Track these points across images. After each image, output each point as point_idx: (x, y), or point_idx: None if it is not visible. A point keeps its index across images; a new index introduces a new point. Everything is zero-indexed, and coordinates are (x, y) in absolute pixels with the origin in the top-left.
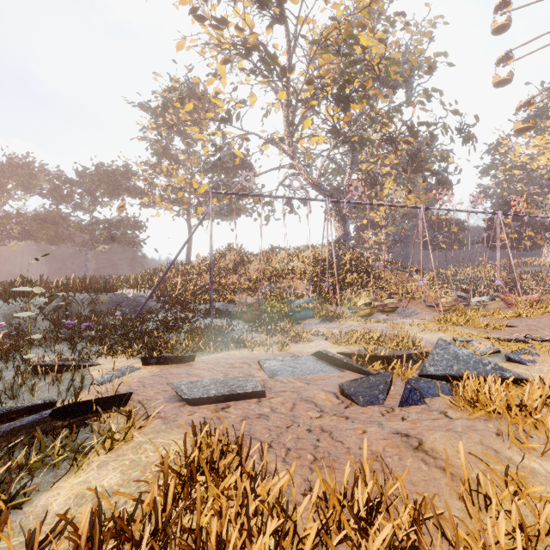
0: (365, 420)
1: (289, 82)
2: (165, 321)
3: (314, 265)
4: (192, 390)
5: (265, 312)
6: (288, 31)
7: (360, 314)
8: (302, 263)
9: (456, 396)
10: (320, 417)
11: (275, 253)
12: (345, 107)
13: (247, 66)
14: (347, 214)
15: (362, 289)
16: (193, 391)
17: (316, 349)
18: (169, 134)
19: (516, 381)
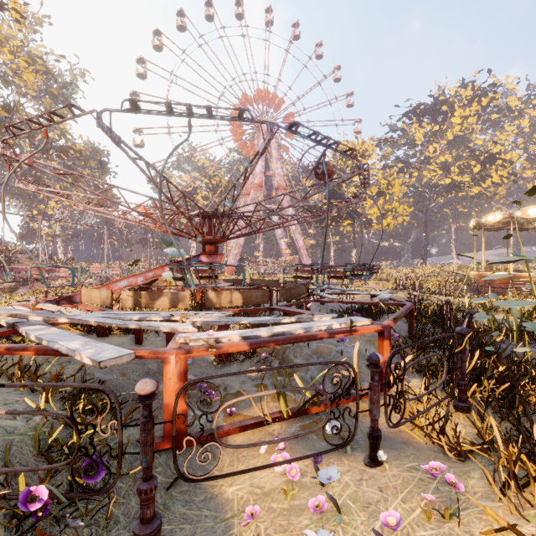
0: None
1: None
2: None
3: None
4: None
5: None
6: None
7: None
8: None
9: None
10: None
11: None
12: None
13: None
14: None
15: None
16: None
17: None
18: None
19: None
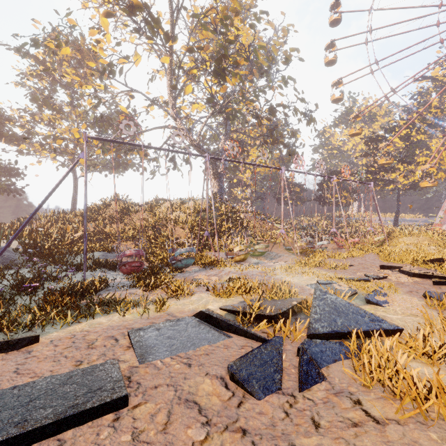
0: (269, 435)
1: (172, 50)
2: (19, 281)
3: (194, 215)
4: (1, 417)
5: (148, 260)
6: (171, 1)
7: (236, 259)
8: (184, 213)
9: (348, 359)
10: (206, 439)
11: (159, 204)
12: (222, 80)
13: (131, 24)
14: (222, 173)
15: (235, 236)
16: (3, 419)
17: (198, 305)
18: (52, 84)
19: (392, 332)
